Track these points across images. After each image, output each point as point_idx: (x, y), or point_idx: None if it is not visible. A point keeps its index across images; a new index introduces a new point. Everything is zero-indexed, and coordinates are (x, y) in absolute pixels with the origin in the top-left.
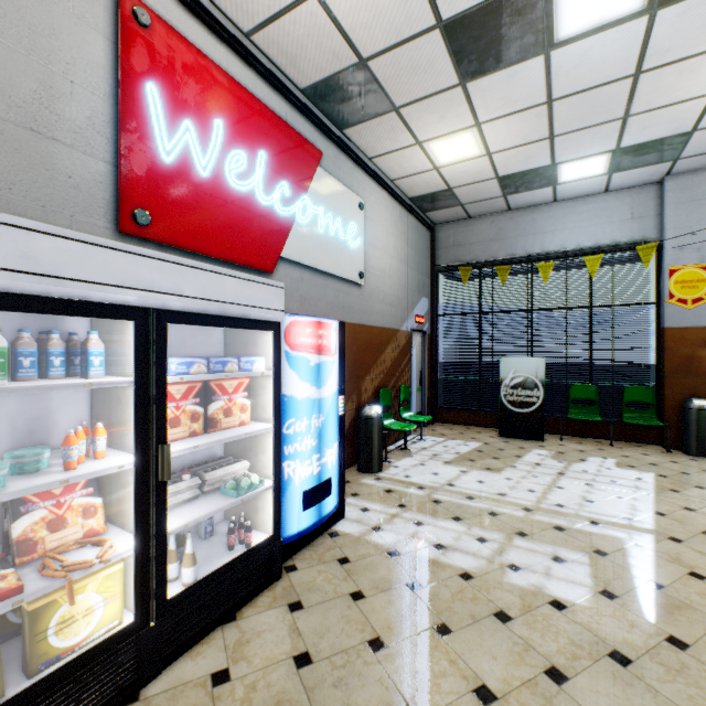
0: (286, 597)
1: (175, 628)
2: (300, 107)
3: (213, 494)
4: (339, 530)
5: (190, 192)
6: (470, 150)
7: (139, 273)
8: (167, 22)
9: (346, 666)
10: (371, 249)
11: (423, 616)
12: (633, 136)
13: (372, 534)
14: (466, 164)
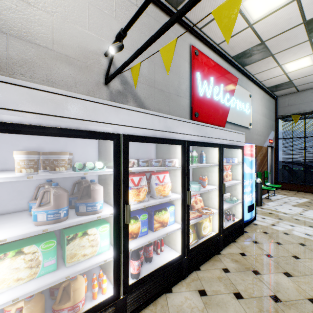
0: (249, 239)
1: (223, 238)
2: (231, 63)
3: (223, 202)
4: (256, 223)
5: (205, 104)
6: (306, 63)
7: (220, 134)
8: (201, 51)
9: (287, 260)
10: (252, 113)
11: (311, 253)
12: None
13: (272, 226)
14: (302, 70)
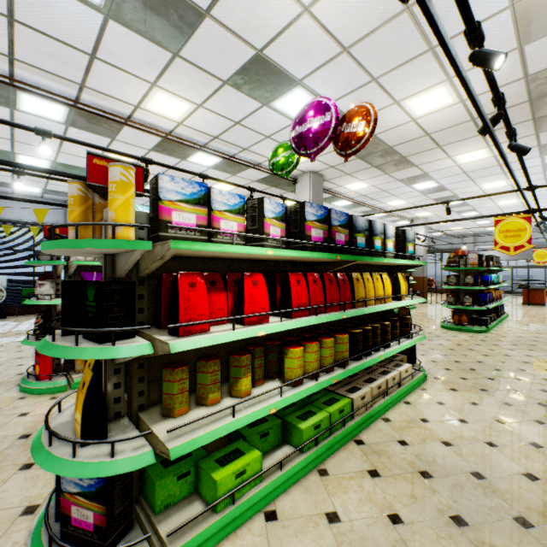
0: None
1: None
2: None
3: None
4: None
5: None
6: None
7: None
8: None
9: None
10: None
11: None
12: (52, 188)
13: None
14: None
